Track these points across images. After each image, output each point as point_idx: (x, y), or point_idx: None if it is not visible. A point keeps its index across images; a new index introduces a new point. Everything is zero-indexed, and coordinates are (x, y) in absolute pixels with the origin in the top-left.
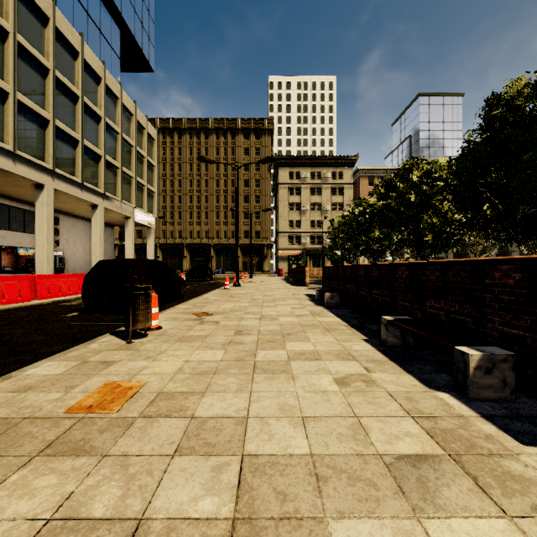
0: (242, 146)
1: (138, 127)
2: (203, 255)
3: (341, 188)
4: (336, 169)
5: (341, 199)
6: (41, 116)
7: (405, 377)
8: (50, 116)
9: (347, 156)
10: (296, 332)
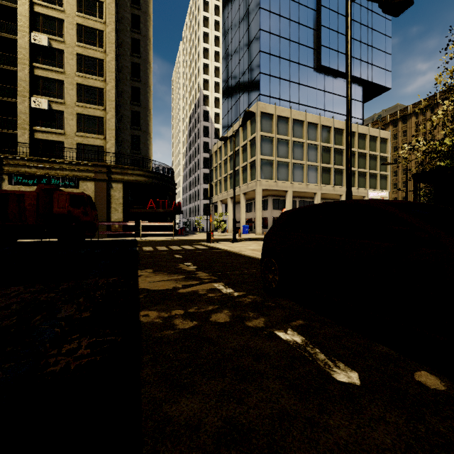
0: None
1: (372, 138)
2: None
3: None
4: None
5: None
6: (315, 165)
7: None
8: (319, 164)
9: None
10: None
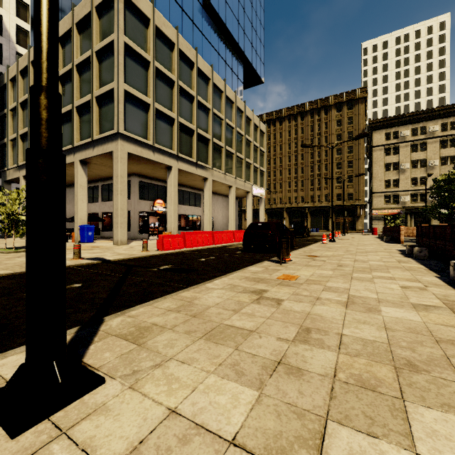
0: (335, 119)
1: (254, 127)
2: (299, 216)
3: (453, 139)
4: (447, 119)
5: (454, 151)
6: (207, 138)
7: (451, 291)
8: (211, 137)
9: None
10: (381, 269)
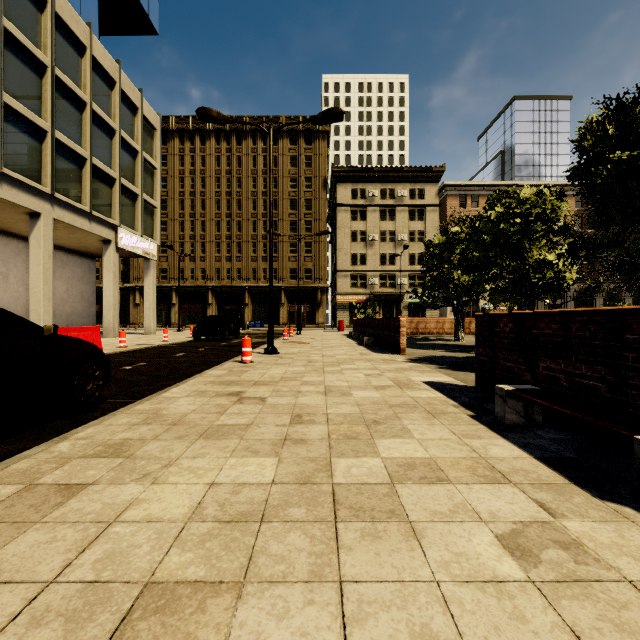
0: (288, 154)
1: (127, 105)
2: (235, 302)
3: (421, 211)
4: (415, 184)
5: (422, 225)
6: None
7: None
8: None
9: (431, 167)
10: None
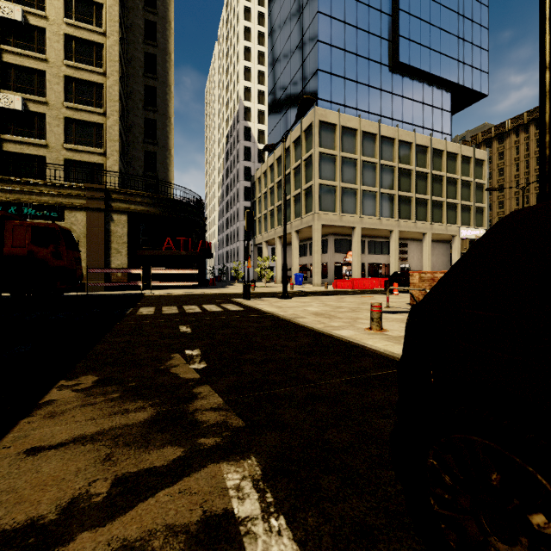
0: None
1: (465, 160)
2: None
3: None
4: None
5: None
6: (391, 194)
7: None
8: (396, 191)
9: None
10: None
